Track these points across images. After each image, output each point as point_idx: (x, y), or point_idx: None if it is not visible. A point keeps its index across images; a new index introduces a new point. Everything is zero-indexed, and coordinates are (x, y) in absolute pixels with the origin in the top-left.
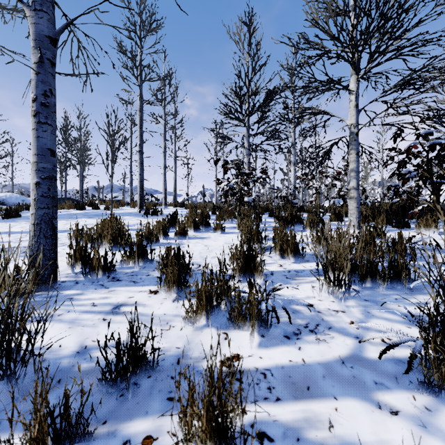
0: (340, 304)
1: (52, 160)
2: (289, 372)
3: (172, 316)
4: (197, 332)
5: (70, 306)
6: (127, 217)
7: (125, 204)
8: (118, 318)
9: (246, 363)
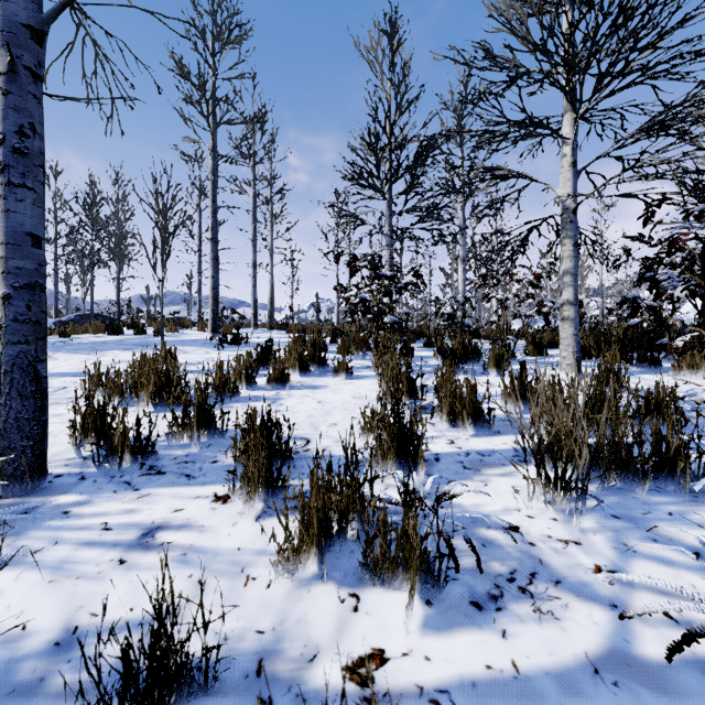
0: (569, 525)
1: (35, 255)
2: (488, 698)
3: (252, 554)
4: (299, 591)
5: (61, 531)
6: (190, 349)
7: (189, 326)
8: (149, 557)
9: (398, 675)
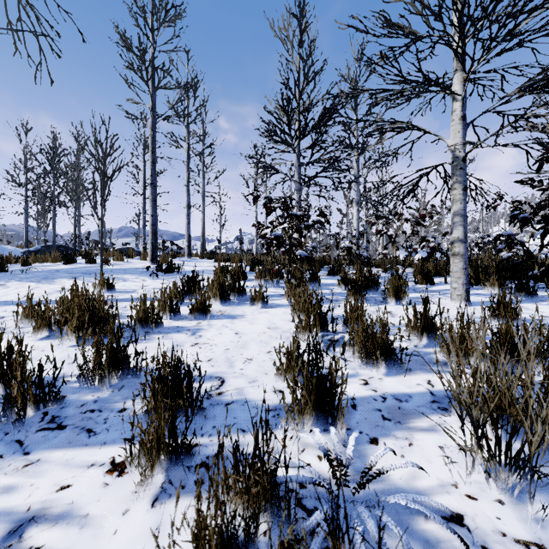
0: (520, 512)
1: None
2: None
3: None
4: None
5: None
6: (129, 277)
7: (134, 255)
8: None
9: None
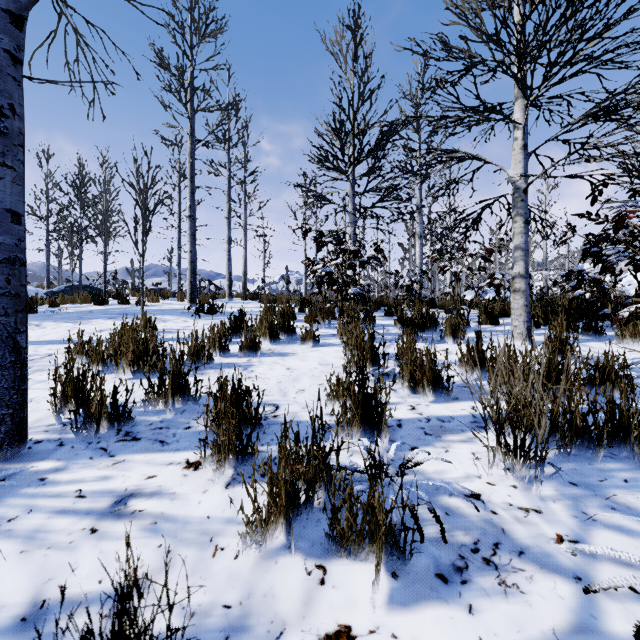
0: (528, 492)
1: (15, 231)
2: None
3: (221, 523)
4: (266, 562)
5: (36, 499)
6: (169, 318)
7: (169, 296)
8: (120, 526)
9: None
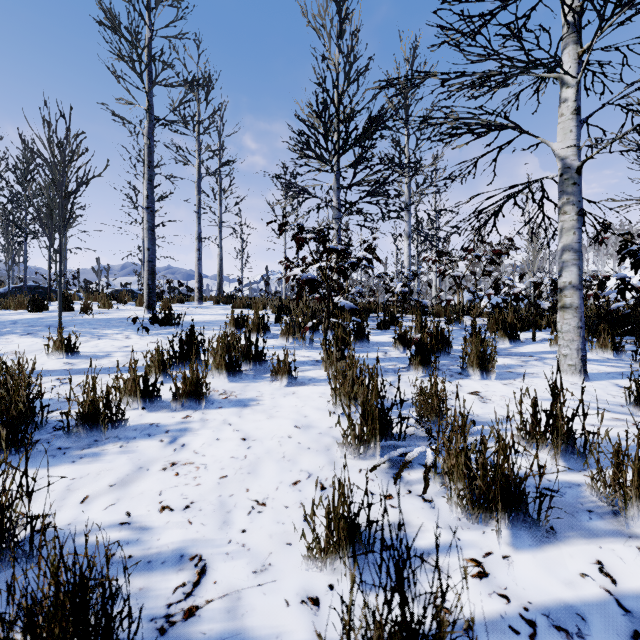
0: None
1: None
2: None
3: None
4: None
5: None
6: (109, 332)
7: (128, 300)
8: None
9: None
